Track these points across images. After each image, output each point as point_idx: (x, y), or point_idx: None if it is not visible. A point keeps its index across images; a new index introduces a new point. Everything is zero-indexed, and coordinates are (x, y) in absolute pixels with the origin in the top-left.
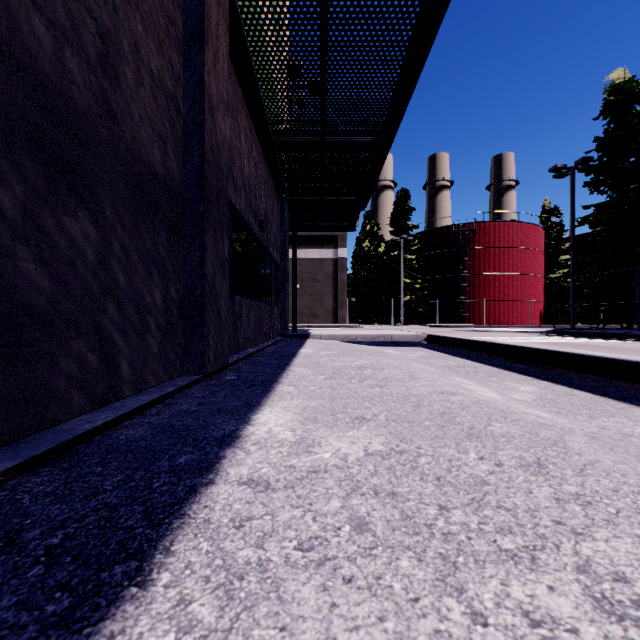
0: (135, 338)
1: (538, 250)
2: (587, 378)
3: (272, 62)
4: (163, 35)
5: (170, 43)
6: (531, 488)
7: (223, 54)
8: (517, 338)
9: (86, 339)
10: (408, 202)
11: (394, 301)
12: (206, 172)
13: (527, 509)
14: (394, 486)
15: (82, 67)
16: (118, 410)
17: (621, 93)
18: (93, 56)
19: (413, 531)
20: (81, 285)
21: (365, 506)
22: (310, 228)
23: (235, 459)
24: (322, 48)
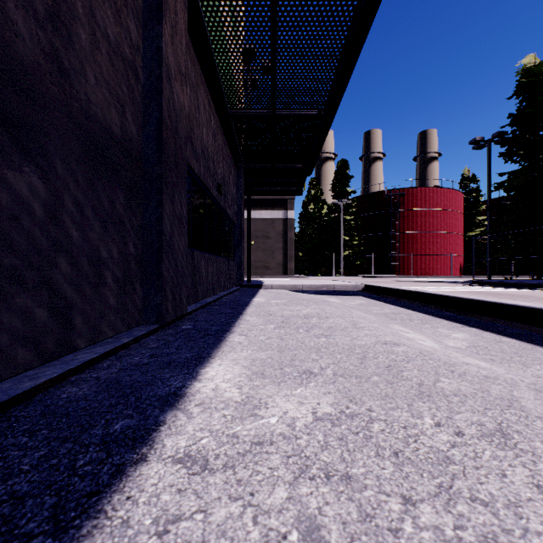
0: (90, 292)
1: (458, 212)
2: (514, 326)
3: (227, 41)
4: (121, 4)
5: (128, 13)
6: (503, 468)
7: (181, 29)
8: (443, 288)
9: (33, 294)
10: (347, 171)
11: (335, 255)
12: (164, 136)
13: (507, 503)
14: (347, 465)
15: (28, 21)
16: (67, 364)
17: (532, 75)
18: (41, 12)
19: (376, 542)
20: (27, 240)
21: (316, 497)
22: (263, 192)
23: (175, 425)
24: (272, 27)
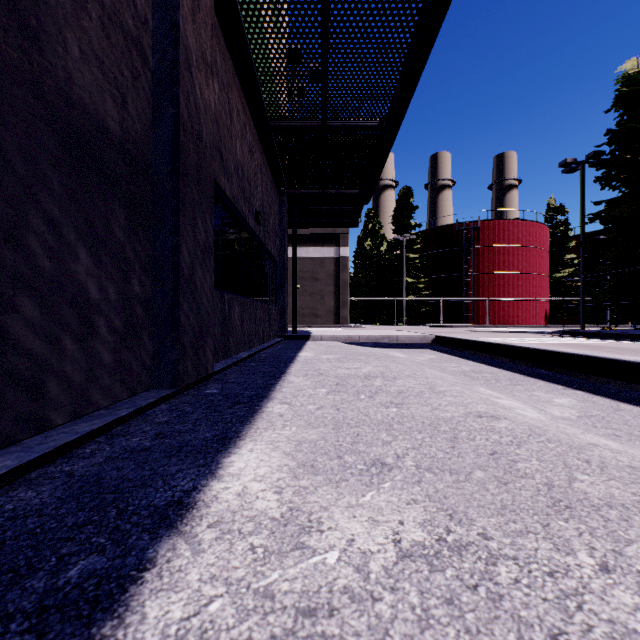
0: (72, 346)
1: (543, 249)
2: (633, 389)
3: (267, 29)
4: None
5: None
6: None
7: (206, 5)
8: (529, 339)
9: None
10: (411, 200)
11: (396, 301)
12: (181, 139)
13: None
14: None
15: None
16: (28, 452)
17: (635, 84)
18: None
19: None
20: None
21: None
22: (311, 224)
23: (169, 569)
24: (323, 10)
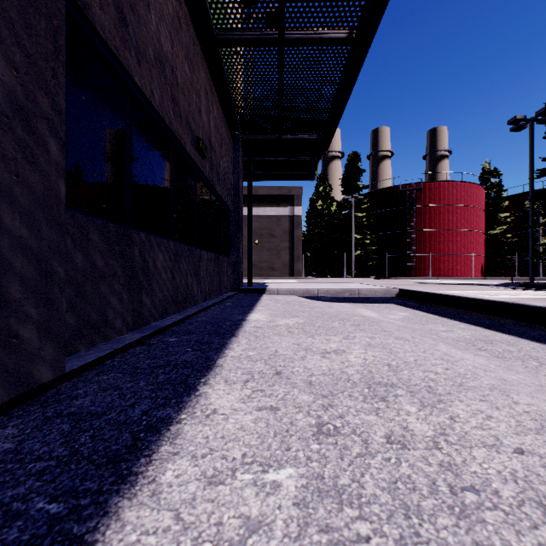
0: None
1: (480, 208)
2: None
3: None
4: None
5: None
6: None
7: None
8: (493, 292)
9: None
10: (358, 164)
11: (345, 255)
12: None
13: None
14: None
15: None
16: None
17: None
18: None
19: None
20: None
21: None
22: (267, 177)
23: None
24: None
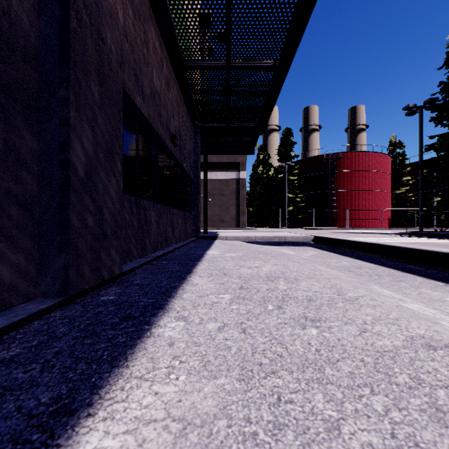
0: None
1: (387, 173)
2: None
3: None
4: None
5: None
6: None
7: None
8: (385, 239)
9: None
10: (291, 138)
11: (281, 210)
12: (72, 26)
13: None
14: None
15: None
16: None
17: None
18: None
19: None
20: None
21: None
22: (218, 152)
23: None
24: None
